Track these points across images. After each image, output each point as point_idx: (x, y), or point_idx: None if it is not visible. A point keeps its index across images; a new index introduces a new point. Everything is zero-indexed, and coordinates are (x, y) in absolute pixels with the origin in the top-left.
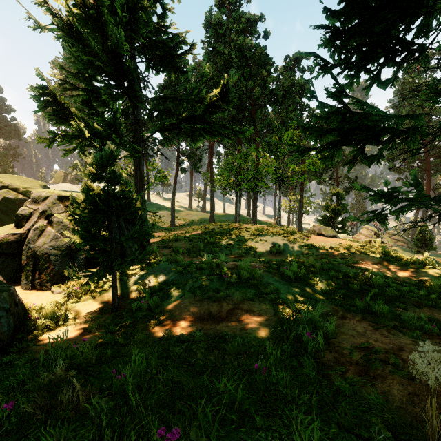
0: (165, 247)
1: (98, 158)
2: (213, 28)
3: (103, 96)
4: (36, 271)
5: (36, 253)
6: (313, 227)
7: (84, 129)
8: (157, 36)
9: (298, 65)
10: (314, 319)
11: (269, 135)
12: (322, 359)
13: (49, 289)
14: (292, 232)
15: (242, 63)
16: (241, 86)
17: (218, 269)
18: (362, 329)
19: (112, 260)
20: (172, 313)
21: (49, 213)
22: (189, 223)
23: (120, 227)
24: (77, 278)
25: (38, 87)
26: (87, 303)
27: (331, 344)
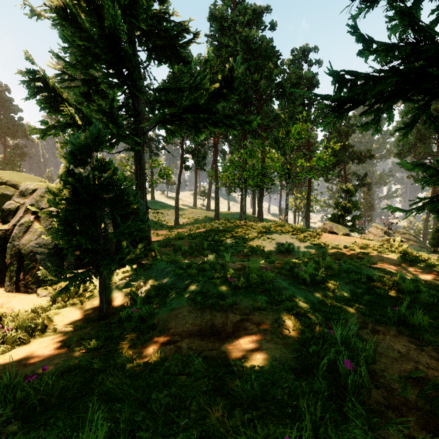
0: (166, 246)
1: (81, 140)
2: (217, 21)
3: (102, 86)
4: (20, 272)
5: (20, 251)
6: (324, 225)
7: (75, 115)
8: (159, 26)
9: (306, 58)
10: (347, 338)
11: (275, 131)
12: (367, 401)
13: (35, 291)
14: (302, 230)
15: (248, 56)
16: (247, 79)
17: (223, 270)
18: (403, 348)
19: (99, 260)
20: (167, 324)
21: (37, 207)
22: (193, 221)
23: (116, 223)
24: (56, 281)
25: (27, 71)
26: (73, 308)
27: (372, 373)
